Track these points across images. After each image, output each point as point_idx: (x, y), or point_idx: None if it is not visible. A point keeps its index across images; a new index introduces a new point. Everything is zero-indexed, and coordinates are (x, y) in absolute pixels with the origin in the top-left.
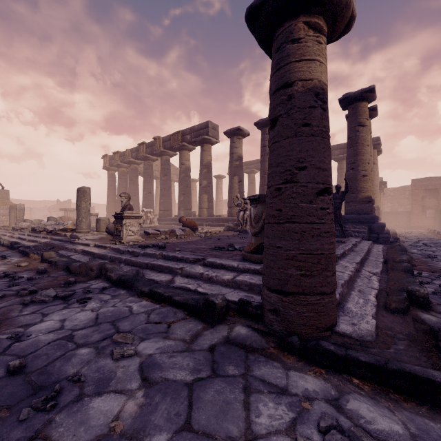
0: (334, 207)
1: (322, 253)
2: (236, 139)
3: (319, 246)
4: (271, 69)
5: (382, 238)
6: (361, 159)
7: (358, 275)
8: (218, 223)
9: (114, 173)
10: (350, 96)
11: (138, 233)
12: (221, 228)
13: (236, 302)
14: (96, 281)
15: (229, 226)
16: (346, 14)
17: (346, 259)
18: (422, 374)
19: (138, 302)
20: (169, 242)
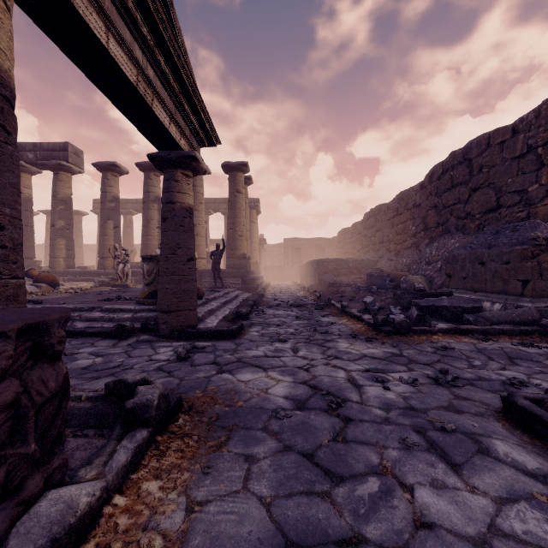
0: (215, 263)
1: (189, 290)
2: (110, 176)
3: (188, 287)
4: (163, 189)
5: (252, 288)
6: (238, 221)
7: (219, 309)
8: (84, 277)
9: None
10: (230, 164)
11: None
12: (90, 283)
13: (138, 327)
14: None
15: (102, 281)
16: (202, 171)
17: (215, 301)
18: (221, 329)
19: None
20: None
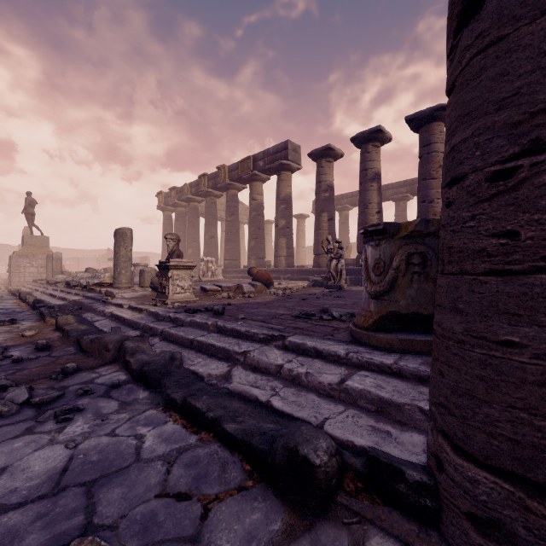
0: None
1: None
2: (324, 162)
3: None
4: None
5: None
6: None
7: None
8: (300, 276)
9: (170, 215)
10: None
11: (190, 290)
12: (304, 283)
13: (353, 444)
14: (108, 369)
15: (315, 280)
16: None
17: None
18: None
19: (158, 426)
20: (231, 303)
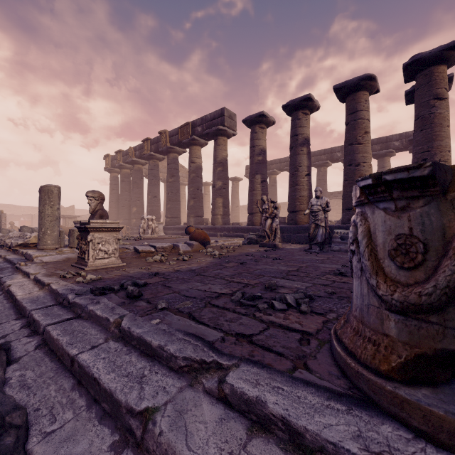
0: None
1: None
2: (258, 128)
3: None
4: None
5: None
6: (439, 145)
7: None
8: (235, 233)
9: (116, 176)
10: (423, 57)
11: (116, 255)
12: (240, 240)
13: None
14: None
15: (250, 238)
16: None
17: None
18: None
19: None
20: (160, 271)
